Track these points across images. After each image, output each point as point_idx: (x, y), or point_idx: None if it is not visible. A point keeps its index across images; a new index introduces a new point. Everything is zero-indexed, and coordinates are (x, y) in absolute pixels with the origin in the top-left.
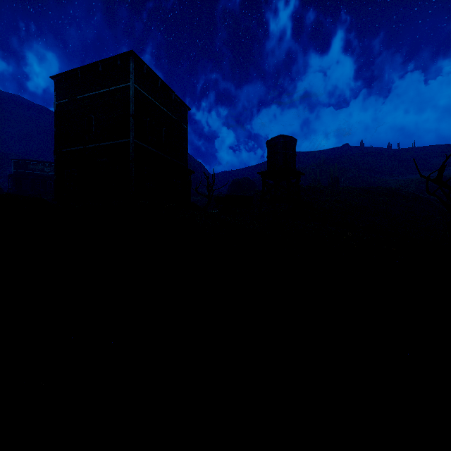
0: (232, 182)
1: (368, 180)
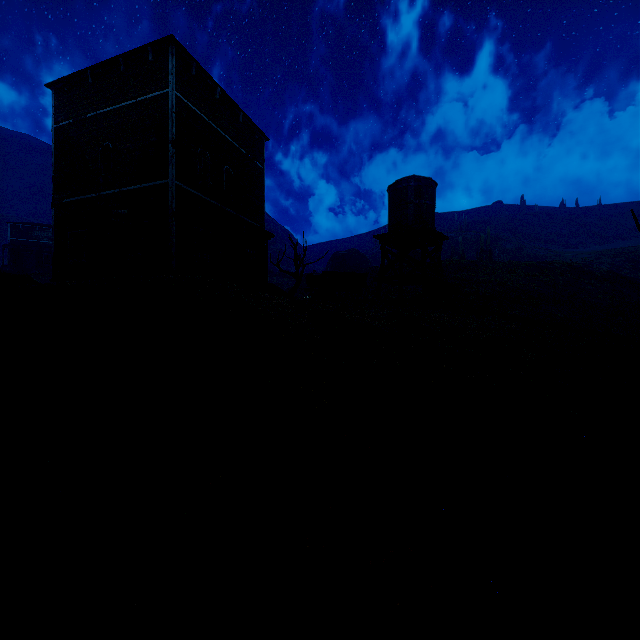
0: (333, 256)
1: (534, 253)
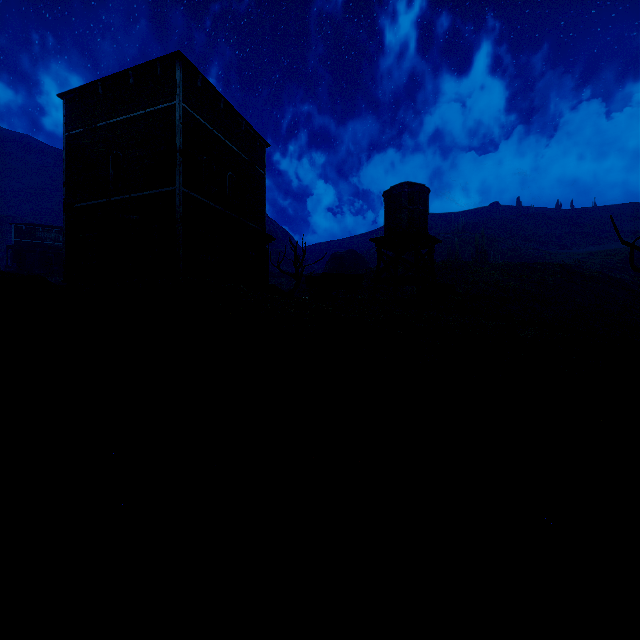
0: (332, 257)
1: (528, 254)
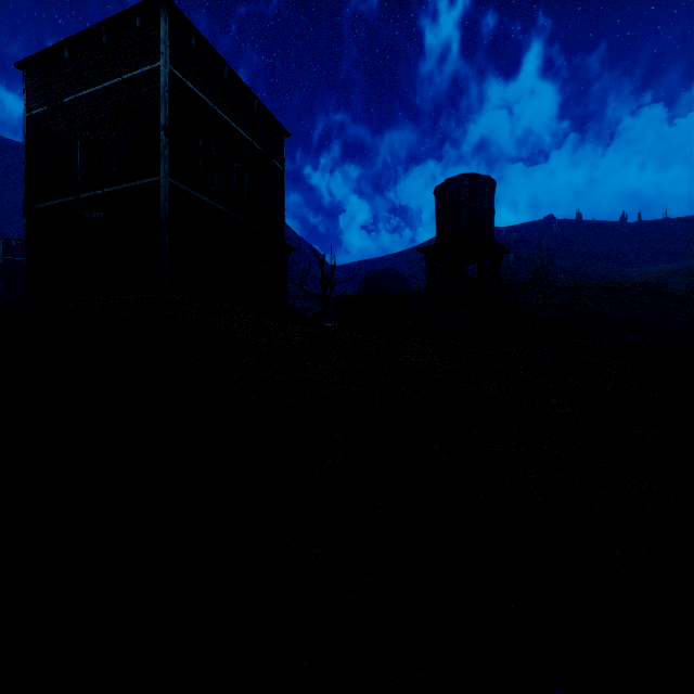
0: (366, 277)
1: (594, 273)
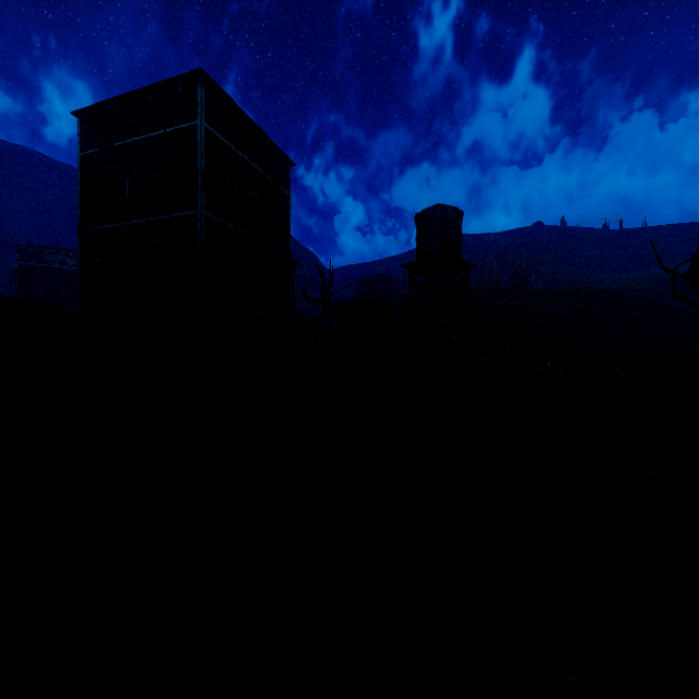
0: (361, 282)
1: (573, 279)
